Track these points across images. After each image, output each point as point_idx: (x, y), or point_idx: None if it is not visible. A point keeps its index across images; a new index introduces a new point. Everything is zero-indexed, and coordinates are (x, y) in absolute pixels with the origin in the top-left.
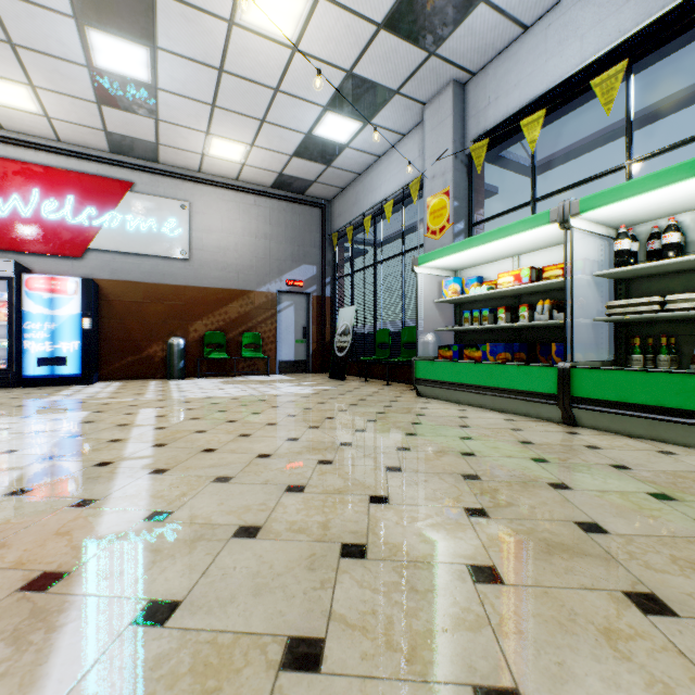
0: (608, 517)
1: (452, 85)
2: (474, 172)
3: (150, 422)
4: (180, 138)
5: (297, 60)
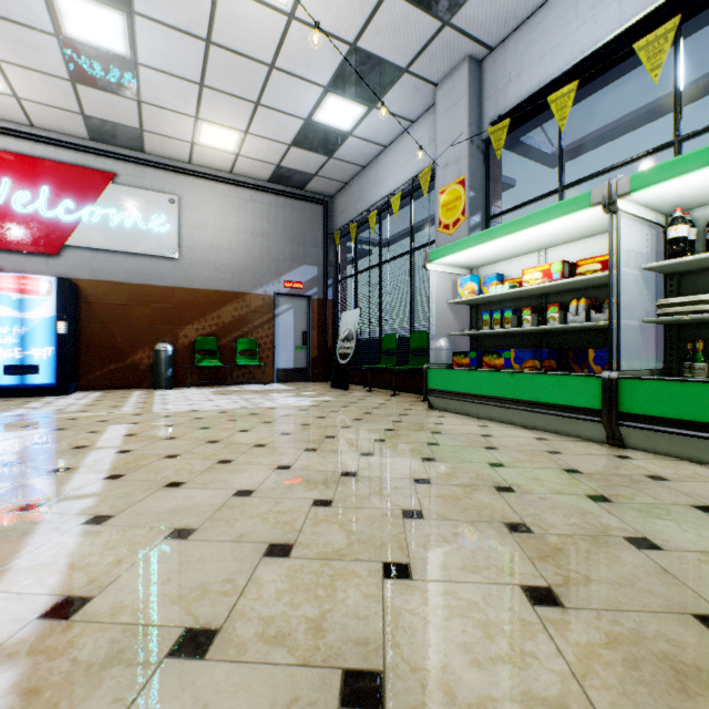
0: None
1: (467, 61)
2: (491, 159)
3: (114, 444)
4: (167, 123)
5: (293, 30)
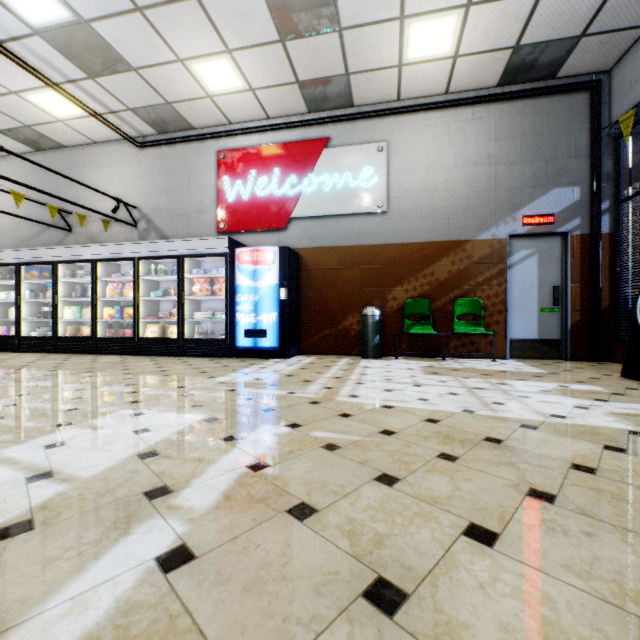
0: None
1: None
2: None
3: (203, 499)
4: (370, 49)
5: None
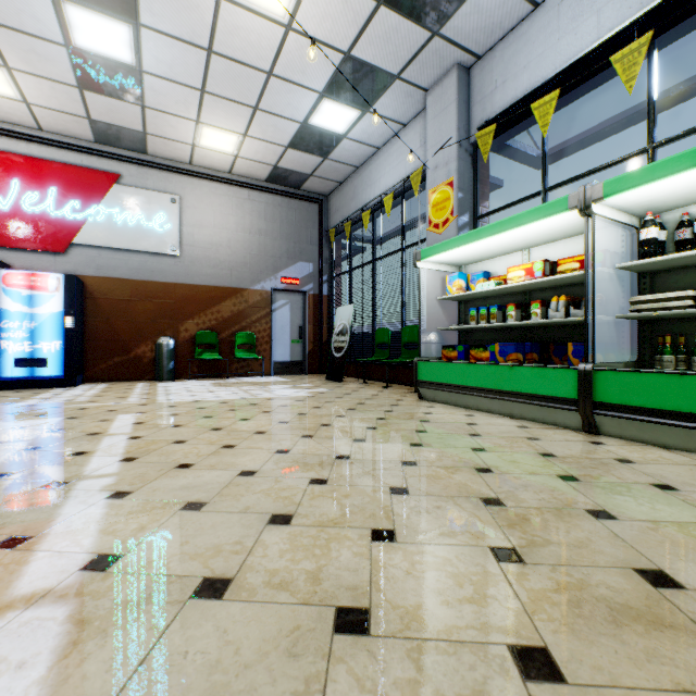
0: (675, 561)
1: (456, 69)
2: (479, 161)
3: (125, 431)
4: (169, 127)
5: (290, 40)
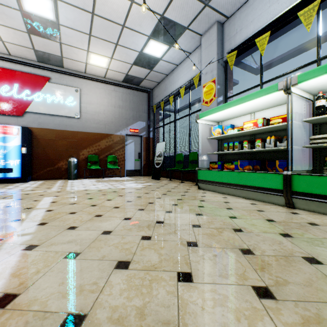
0: None
1: (216, 24)
2: (227, 70)
3: (45, 206)
4: (74, 54)
5: (133, 8)
